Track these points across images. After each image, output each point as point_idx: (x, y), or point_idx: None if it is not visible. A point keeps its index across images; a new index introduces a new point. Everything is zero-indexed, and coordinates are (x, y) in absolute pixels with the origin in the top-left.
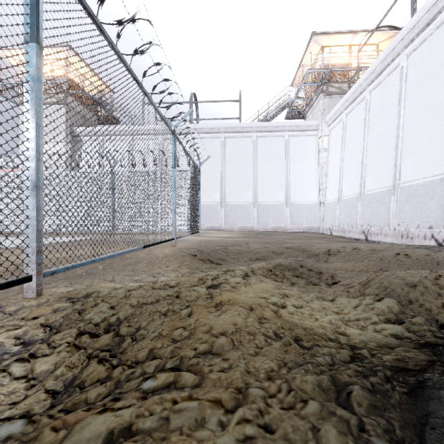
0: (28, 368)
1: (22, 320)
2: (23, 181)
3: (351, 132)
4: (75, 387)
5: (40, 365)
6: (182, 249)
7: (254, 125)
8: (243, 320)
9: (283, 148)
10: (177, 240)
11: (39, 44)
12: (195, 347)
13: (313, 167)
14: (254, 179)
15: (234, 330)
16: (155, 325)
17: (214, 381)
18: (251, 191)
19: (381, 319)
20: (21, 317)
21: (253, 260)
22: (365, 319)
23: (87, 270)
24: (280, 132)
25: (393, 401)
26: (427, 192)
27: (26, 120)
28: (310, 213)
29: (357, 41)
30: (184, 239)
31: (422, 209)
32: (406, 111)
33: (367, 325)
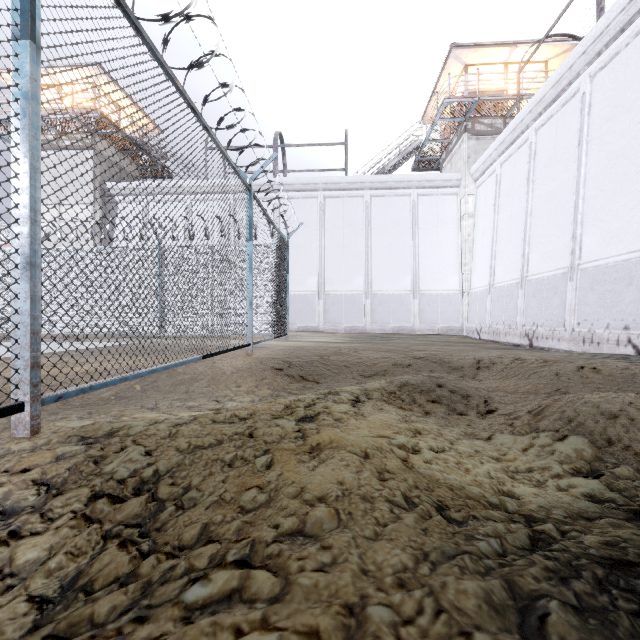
0: (5, 555)
1: (4, 475)
2: (9, 255)
3: (508, 190)
4: (77, 591)
5: (25, 552)
6: (261, 360)
7: (366, 179)
8: (354, 475)
9: (409, 212)
10: (255, 346)
11: (36, 41)
12: (277, 524)
13: (452, 240)
14: (366, 257)
15: (340, 493)
16: (214, 483)
17: (307, 591)
18: (362, 276)
19: (566, 469)
20: (3, 469)
21: (366, 376)
22: (541, 469)
23: (117, 391)
24: (405, 189)
25: (620, 632)
26: (621, 276)
27: (15, 160)
28: (448, 307)
29: (517, 58)
30: (264, 345)
31: (613, 300)
32: (589, 157)
33: (545, 478)
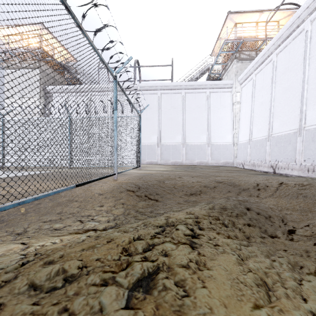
0: None
1: None
2: None
3: (260, 88)
4: None
5: None
6: (121, 184)
7: (183, 84)
8: None
9: (205, 101)
10: (121, 173)
11: None
12: None
13: (228, 116)
14: (183, 125)
15: None
16: None
17: None
18: (181, 135)
19: None
20: None
21: (188, 195)
22: None
23: (3, 215)
24: (203, 89)
25: None
26: None
27: None
28: (226, 151)
29: (263, 19)
30: (127, 173)
31: None
32: (310, 67)
33: None
